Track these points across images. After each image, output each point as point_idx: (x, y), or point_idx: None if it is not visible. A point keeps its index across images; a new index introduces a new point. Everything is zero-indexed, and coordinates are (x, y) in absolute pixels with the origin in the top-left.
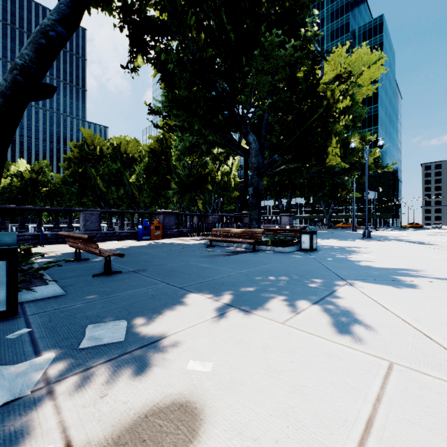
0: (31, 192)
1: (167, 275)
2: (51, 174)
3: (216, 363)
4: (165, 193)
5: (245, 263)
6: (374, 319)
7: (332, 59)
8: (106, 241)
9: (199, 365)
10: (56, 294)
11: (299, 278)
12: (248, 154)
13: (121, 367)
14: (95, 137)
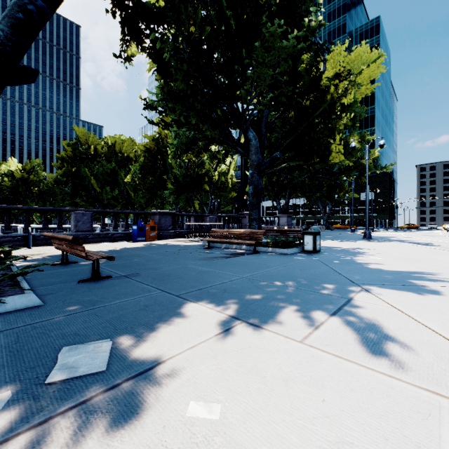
0: (23, 192)
1: (163, 280)
2: (43, 174)
3: (226, 405)
4: (161, 193)
5: (247, 266)
6: (408, 335)
7: (331, 57)
8: (99, 242)
9: (203, 409)
10: (31, 305)
11: (309, 283)
12: (248, 151)
13: (97, 414)
14: (89, 136)
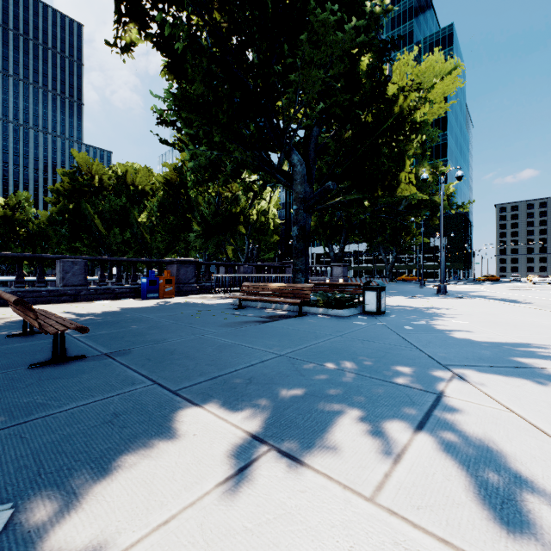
0: (5, 234)
1: (161, 362)
2: (32, 211)
3: None
4: (184, 236)
5: (288, 336)
6: None
7: (397, 68)
8: (95, 300)
9: None
10: None
11: (375, 365)
12: (292, 180)
13: None
14: (92, 163)
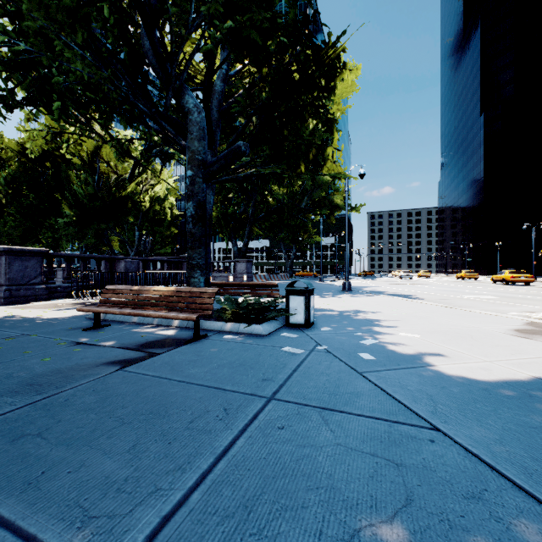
0: None
1: None
2: None
3: None
4: (50, 222)
5: (162, 419)
6: None
7: None
8: None
9: None
10: None
11: None
12: (186, 132)
13: None
14: None
